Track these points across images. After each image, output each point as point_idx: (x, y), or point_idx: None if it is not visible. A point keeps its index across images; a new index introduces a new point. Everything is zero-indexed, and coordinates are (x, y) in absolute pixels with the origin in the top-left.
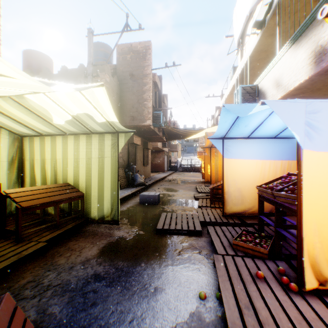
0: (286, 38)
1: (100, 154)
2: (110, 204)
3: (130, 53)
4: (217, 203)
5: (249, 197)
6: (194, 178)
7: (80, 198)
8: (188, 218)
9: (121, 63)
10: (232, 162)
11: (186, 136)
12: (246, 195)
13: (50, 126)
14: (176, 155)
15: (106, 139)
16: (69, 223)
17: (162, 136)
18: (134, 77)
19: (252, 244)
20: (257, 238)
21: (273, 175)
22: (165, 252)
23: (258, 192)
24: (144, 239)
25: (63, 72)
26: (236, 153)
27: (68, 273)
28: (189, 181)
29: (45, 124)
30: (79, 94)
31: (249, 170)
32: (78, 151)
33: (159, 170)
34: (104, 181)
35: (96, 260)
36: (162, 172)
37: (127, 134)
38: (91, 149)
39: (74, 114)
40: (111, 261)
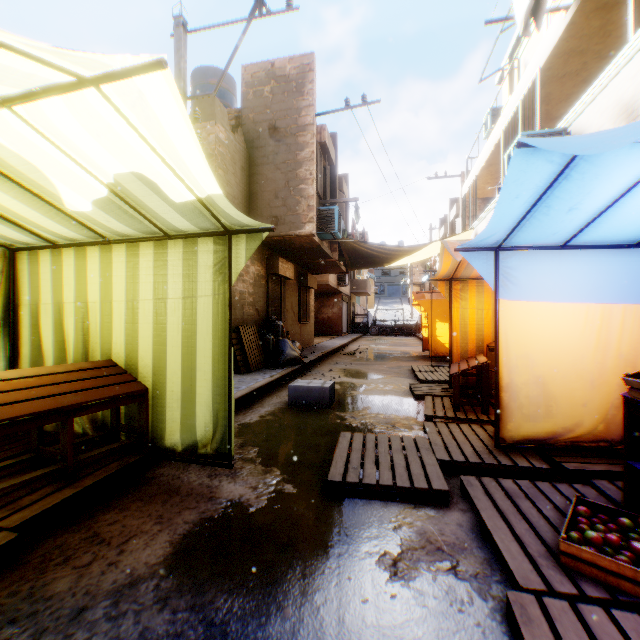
0: (637, 13)
1: (187, 288)
2: (211, 415)
3: (270, 81)
4: (470, 409)
5: (567, 399)
6: (404, 348)
7: (137, 398)
8: (408, 451)
9: (251, 104)
10: (522, 309)
11: (388, 260)
12: (557, 393)
13: (66, 219)
14: (365, 302)
15: (201, 251)
16: (107, 462)
17: (338, 261)
18: (279, 132)
19: (625, 555)
20: (629, 530)
21: (631, 343)
22: (352, 561)
23: (623, 393)
24: (296, 511)
25: None
26: (530, 286)
27: (63, 639)
28: (396, 355)
29: (50, 213)
30: (106, 105)
31: (566, 330)
32: (135, 284)
33: (330, 333)
34: (197, 356)
35: (155, 585)
36: (338, 336)
37: (253, 237)
38: (166, 278)
39: (109, 179)
40: (197, 591)
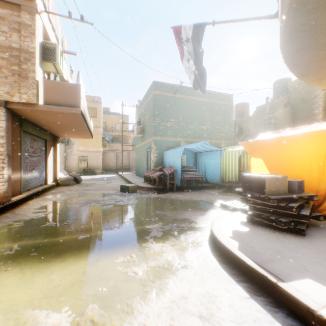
0: None
1: None
2: None
3: (300, 84)
4: None
5: None
6: None
7: None
8: None
9: (293, 93)
10: None
11: None
12: None
13: None
14: None
15: None
16: None
17: None
18: (304, 100)
19: None
20: None
21: None
22: None
23: None
24: None
25: (254, 114)
26: None
27: None
28: None
29: None
30: None
31: None
32: None
33: None
34: None
35: None
36: None
37: None
38: None
39: None
40: None
